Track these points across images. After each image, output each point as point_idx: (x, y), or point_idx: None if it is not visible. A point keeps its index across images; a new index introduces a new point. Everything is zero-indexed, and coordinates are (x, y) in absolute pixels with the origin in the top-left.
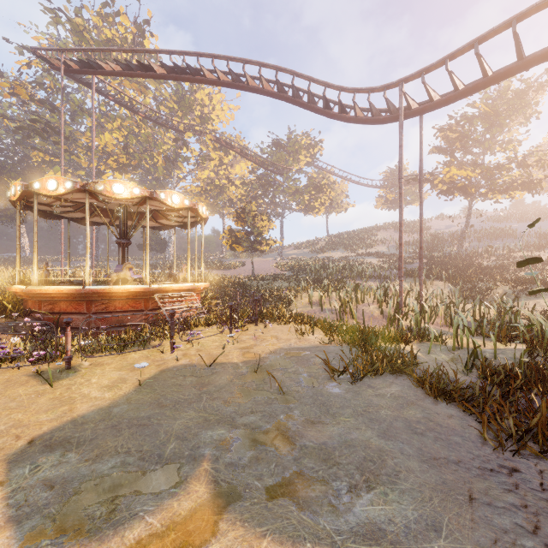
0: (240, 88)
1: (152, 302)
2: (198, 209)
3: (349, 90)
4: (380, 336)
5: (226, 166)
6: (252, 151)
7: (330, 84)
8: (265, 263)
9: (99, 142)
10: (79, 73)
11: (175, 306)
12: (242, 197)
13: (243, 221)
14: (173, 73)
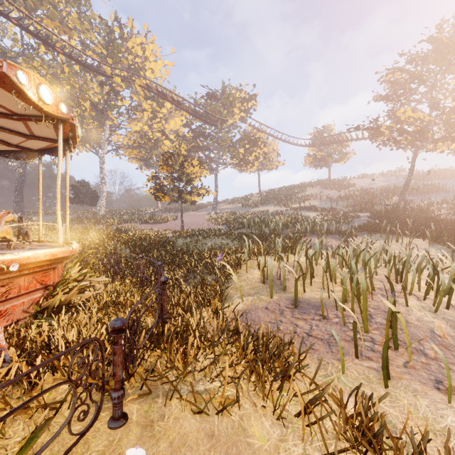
0: None
1: None
2: (15, 79)
3: None
4: None
5: (160, 120)
6: (184, 99)
7: None
8: (198, 217)
9: None
10: None
11: None
12: None
13: (170, 165)
14: None
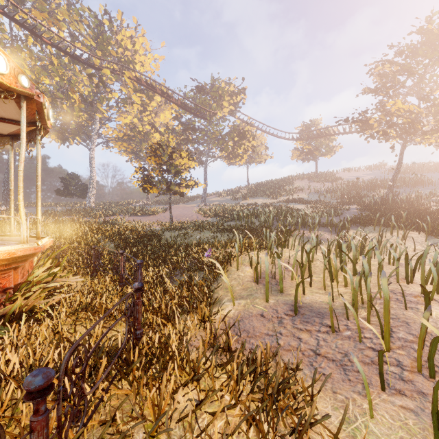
0: None
1: None
2: None
3: None
4: None
5: (150, 113)
6: (173, 92)
7: None
8: (188, 209)
9: None
10: None
11: None
12: None
13: (158, 156)
14: None
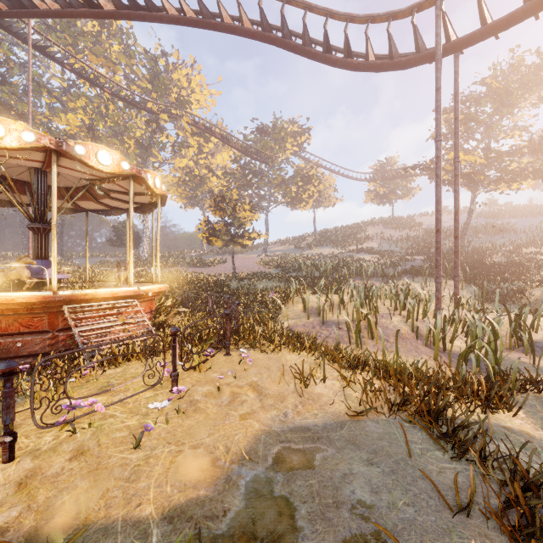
0: (212, 27)
1: (65, 318)
2: (146, 178)
3: (361, 18)
4: (445, 385)
5: (206, 155)
6: (234, 137)
7: (333, 11)
8: (248, 260)
9: (60, 122)
10: (8, 15)
11: (100, 325)
12: (224, 188)
13: (222, 210)
14: (125, 10)
